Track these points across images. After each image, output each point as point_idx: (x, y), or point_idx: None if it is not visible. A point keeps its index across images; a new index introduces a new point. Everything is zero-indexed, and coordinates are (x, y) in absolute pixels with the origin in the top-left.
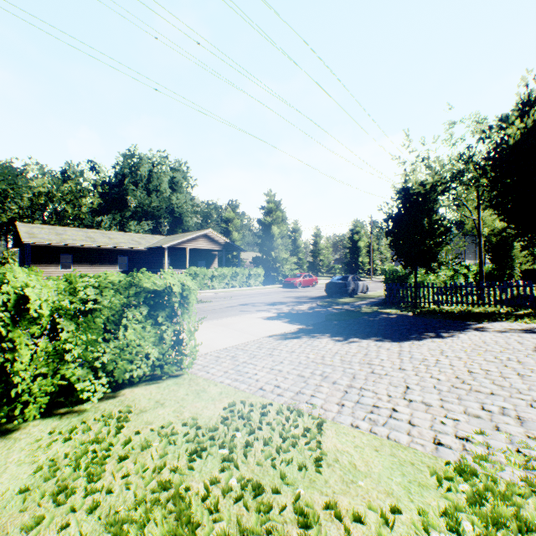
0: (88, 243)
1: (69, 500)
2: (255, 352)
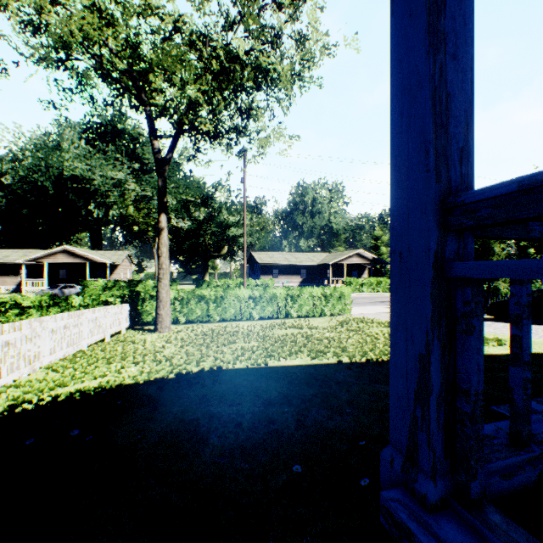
0: (286, 262)
1: (333, 320)
2: (372, 314)
